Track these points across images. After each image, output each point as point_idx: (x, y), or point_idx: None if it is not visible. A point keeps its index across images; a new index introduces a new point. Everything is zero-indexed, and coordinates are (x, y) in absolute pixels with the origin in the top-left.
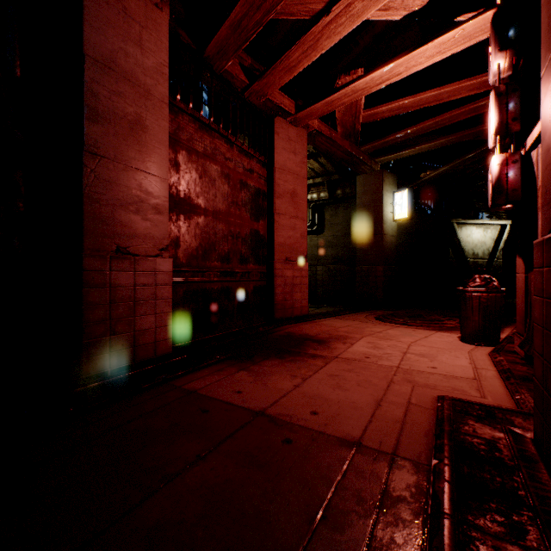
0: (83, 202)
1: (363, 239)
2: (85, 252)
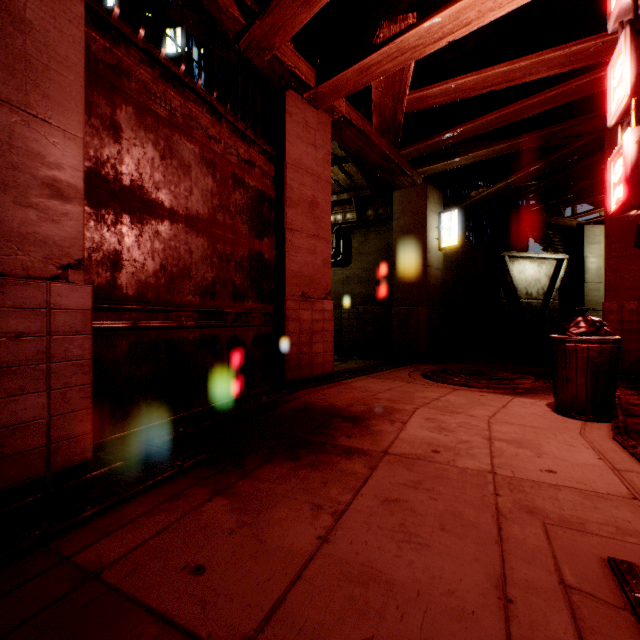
0: None
1: (402, 273)
2: None
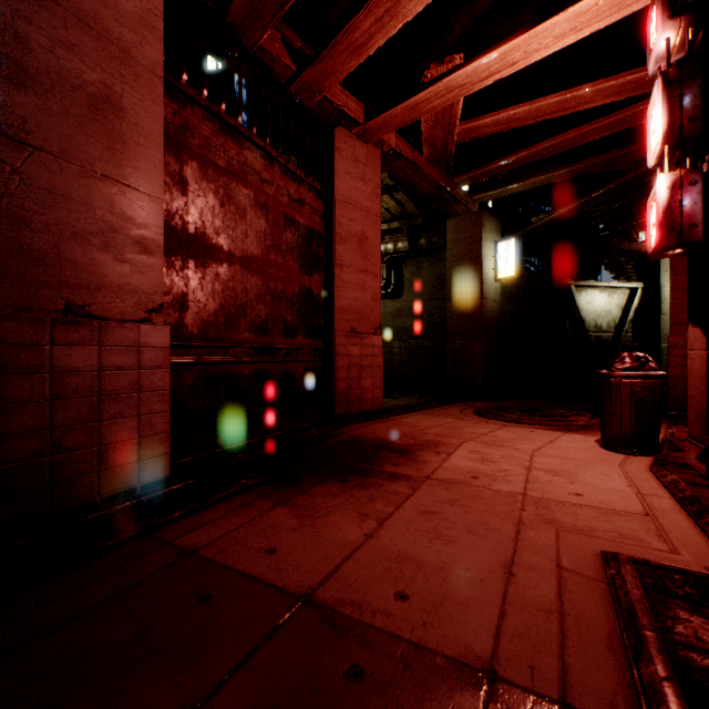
0: None
1: (456, 305)
2: (1, 312)
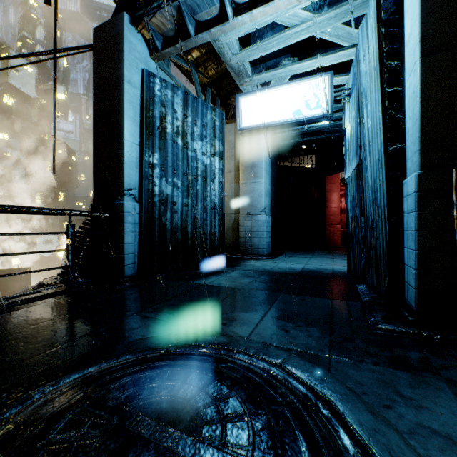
0: (325, 216)
1: None
2: (326, 225)
